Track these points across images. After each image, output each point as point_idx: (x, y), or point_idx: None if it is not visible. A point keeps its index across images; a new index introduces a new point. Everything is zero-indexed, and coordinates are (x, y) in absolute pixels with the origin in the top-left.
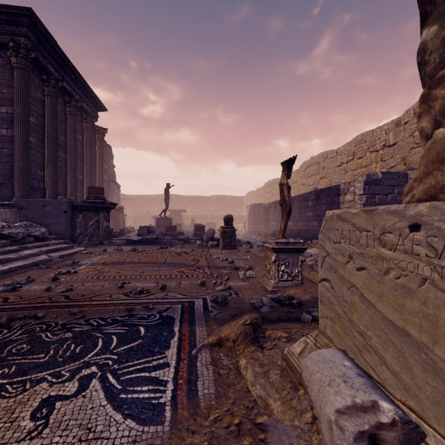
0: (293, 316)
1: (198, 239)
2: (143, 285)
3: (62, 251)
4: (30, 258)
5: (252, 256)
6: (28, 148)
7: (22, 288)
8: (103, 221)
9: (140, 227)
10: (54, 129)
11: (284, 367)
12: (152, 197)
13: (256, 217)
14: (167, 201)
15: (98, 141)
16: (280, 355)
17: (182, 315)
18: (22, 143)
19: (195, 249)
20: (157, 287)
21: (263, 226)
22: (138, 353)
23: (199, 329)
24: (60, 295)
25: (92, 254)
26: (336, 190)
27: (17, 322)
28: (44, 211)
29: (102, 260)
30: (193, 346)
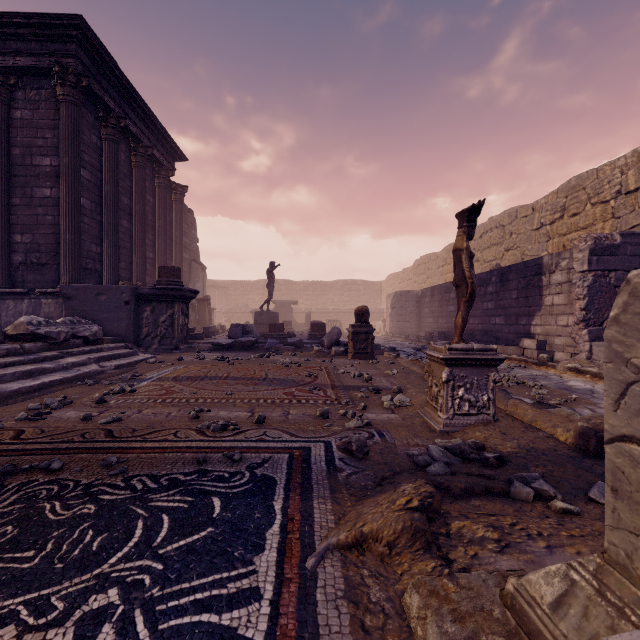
0: (495, 487)
1: (316, 343)
2: (230, 415)
3: (120, 359)
4: (74, 368)
5: (400, 371)
6: (79, 214)
7: (51, 414)
8: (179, 316)
9: (231, 325)
10: (114, 187)
11: (510, 628)
12: (251, 284)
13: (402, 312)
14: (271, 288)
15: (175, 204)
16: (496, 592)
17: (289, 475)
18: (70, 207)
19: (311, 358)
20: (251, 419)
21: (413, 324)
22: (202, 559)
23: (320, 508)
24: (100, 429)
25: (162, 363)
26: (535, 266)
27: (17, 479)
28: (99, 302)
29: (174, 373)
30: (309, 548)
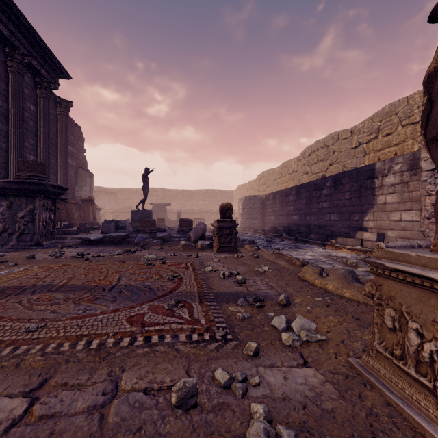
0: None
1: (183, 237)
2: None
3: None
4: None
5: (270, 267)
6: None
7: None
8: (40, 211)
9: (105, 221)
10: None
11: None
12: (135, 191)
13: (251, 211)
14: (146, 190)
15: (60, 116)
16: None
17: None
18: None
19: (177, 252)
20: None
21: (259, 221)
22: None
23: None
24: None
25: (3, 264)
26: (368, 171)
27: None
28: None
29: None
30: None
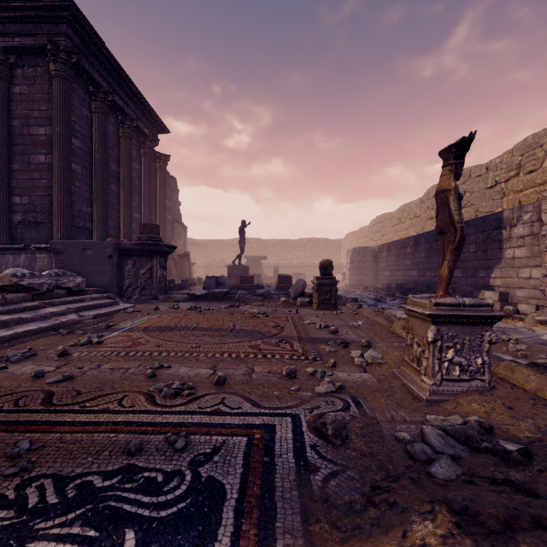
0: None
1: (282, 294)
2: (190, 372)
3: (100, 308)
4: (52, 318)
5: (365, 322)
6: (69, 177)
7: (7, 369)
8: (157, 269)
9: (206, 277)
10: (103, 155)
11: None
12: (226, 242)
13: (360, 266)
14: (243, 245)
15: (159, 171)
16: None
17: (244, 479)
18: (62, 171)
19: (278, 308)
20: (211, 378)
21: (370, 277)
22: None
23: None
24: (42, 392)
25: (139, 313)
26: (494, 220)
27: None
28: (85, 256)
29: (146, 323)
30: None
